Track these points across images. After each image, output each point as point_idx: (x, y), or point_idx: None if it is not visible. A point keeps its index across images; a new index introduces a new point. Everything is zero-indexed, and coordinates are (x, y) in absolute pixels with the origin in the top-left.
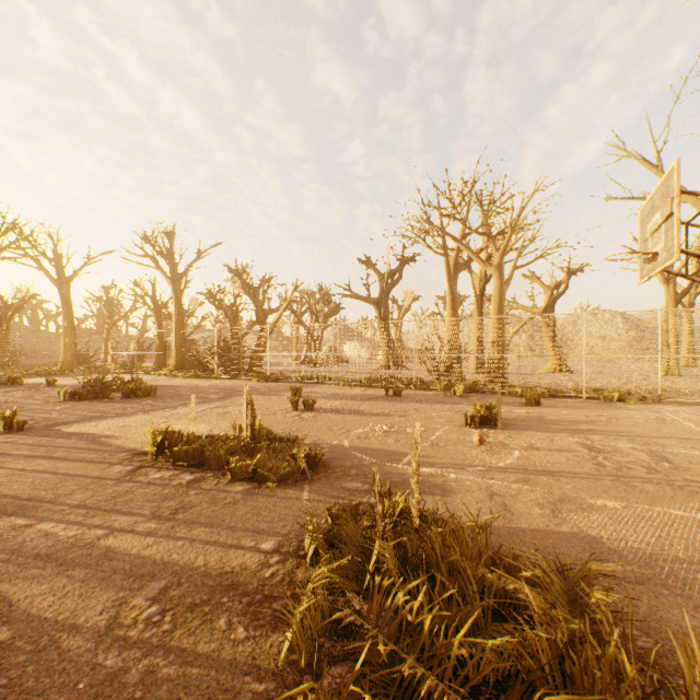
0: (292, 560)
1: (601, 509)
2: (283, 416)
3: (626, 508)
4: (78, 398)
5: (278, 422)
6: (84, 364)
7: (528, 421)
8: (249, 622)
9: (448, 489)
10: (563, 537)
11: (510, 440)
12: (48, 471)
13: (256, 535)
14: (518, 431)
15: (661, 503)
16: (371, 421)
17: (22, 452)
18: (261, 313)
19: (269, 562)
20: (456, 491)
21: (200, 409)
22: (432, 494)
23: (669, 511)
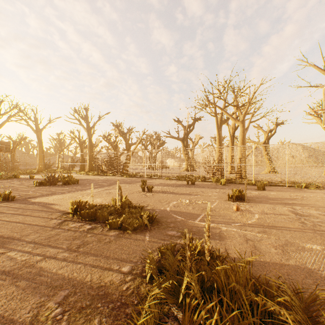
0: (138, 279)
1: (309, 250)
2: (137, 194)
3: (324, 250)
4: (42, 185)
5: (134, 197)
6: (48, 169)
7: (260, 198)
8: (112, 322)
9: (223, 236)
10: (292, 268)
11: (252, 208)
12: (20, 222)
13: (120, 262)
14: (256, 203)
15: None
16: (180, 197)
17: (10, 211)
18: (128, 145)
19: (126, 280)
20: (227, 237)
21: (98, 190)
22: (214, 239)
23: None
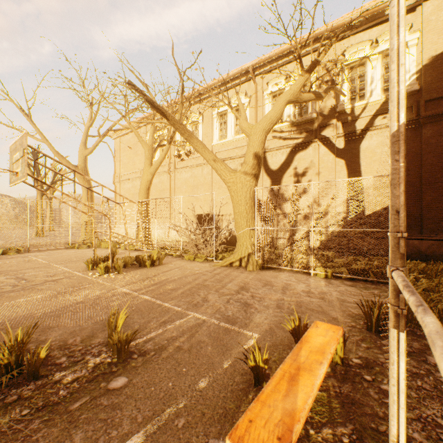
0: None
1: None
2: None
3: None
4: None
5: None
6: None
7: None
8: None
9: None
10: None
11: None
12: None
13: None
14: None
15: (17, 298)
16: None
17: None
18: None
19: None
20: None
21: None
22: None
23: (21, 300)
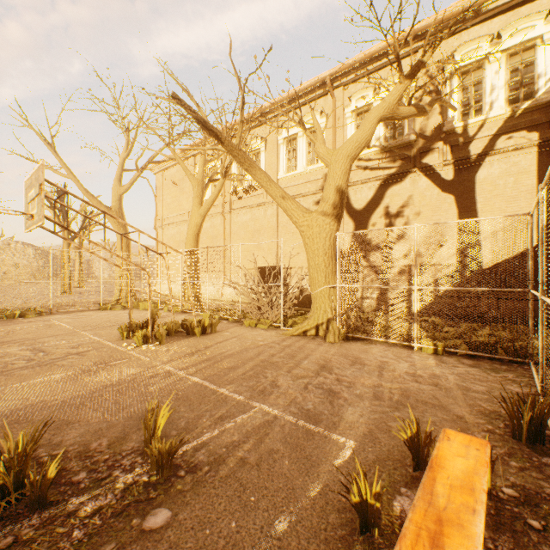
0: None
1: None
2: None
3: (4, 390)
4: None
5: None
6: None
7: None
8: None
9: None
10: None
11: None
12: None
13: None
14: None
15: (31, 378)
16: None
17: None
18: None
19: None
20: None
21: None
22: None
23: (35, 380)
